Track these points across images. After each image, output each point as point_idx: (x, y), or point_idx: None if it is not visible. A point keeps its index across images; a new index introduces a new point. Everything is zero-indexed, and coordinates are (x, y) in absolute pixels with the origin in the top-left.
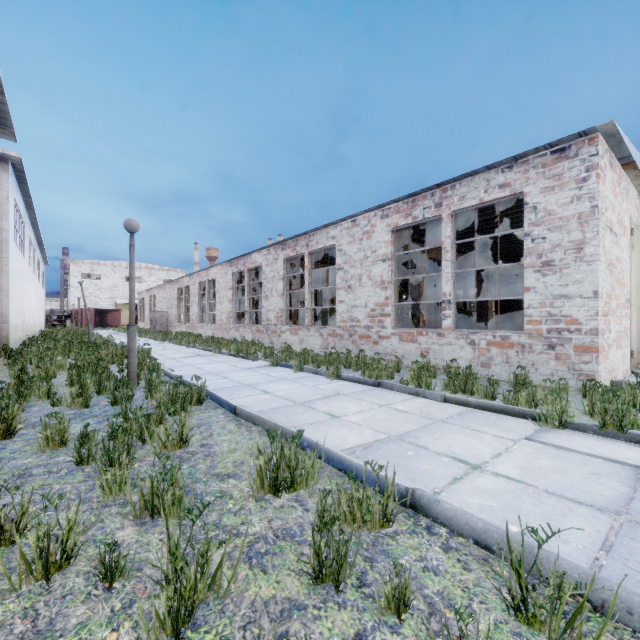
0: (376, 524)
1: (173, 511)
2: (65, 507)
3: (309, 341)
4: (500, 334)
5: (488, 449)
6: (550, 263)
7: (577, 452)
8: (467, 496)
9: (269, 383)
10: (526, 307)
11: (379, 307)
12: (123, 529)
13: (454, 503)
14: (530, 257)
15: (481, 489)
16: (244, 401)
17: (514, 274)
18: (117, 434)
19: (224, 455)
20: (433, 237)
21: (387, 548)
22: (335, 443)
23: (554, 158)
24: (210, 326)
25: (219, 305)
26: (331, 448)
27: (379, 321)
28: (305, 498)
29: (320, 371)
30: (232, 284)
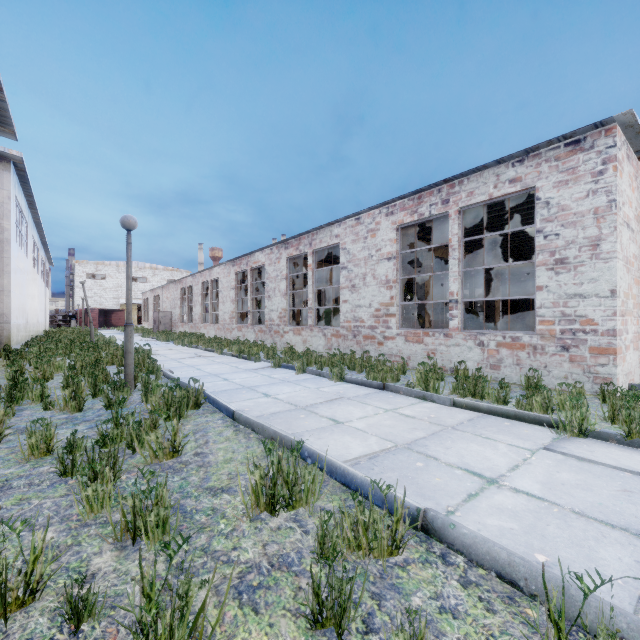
0: (384, 551)
1: (157, 533)
2: (41, 526)
3: (312, 342)
4: (510, 335)
5: (504, 460)
6: (564, 261)
7: (602, 465)
8: (485, 516)
9: (270, 385)
10: (538, 307)
11: (384, 307)
12: (101, 554)
13: (471, 525)
14: (542, 254)
15: (500, 508)
16: (243, 405)
17: (522, 273)
18: (107, 441)
19: (219, 466)
20: (439, 235)
21: (397, 581)
22: (338, 453)
23: (568, 151)
24: (213, 326)
25: (222, 305)
26: (334, 459)
27: (384, 321)
28: (305, 517)
29: (323, 373)
30: (235, 284)
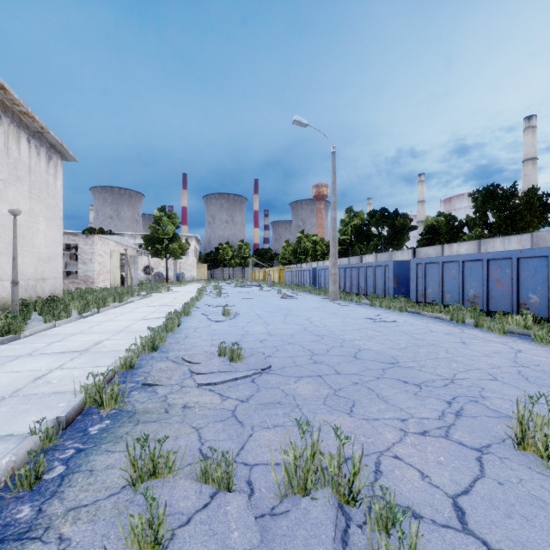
0: None
1: None
2: None
3: None
4: (72, 280)
5: None
6: (85, 262)
7: None
8: None
9: None
10: (79, 273)
11: None
12: None
13: None
14: (80, 260)
15: None
16: None
17: None
18: None
19: None
20: None
21: None
22: None
23: (86, 237)
24: None
25: None
26: None
27: None
28: None
29: None
30: None
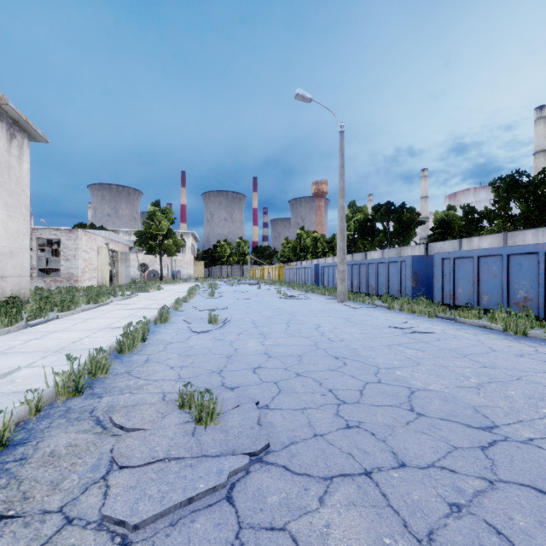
0: None
1: None
2: None
3: None
4: (54, 278)
5: None
6: (68, 259)
7: None
8: None
9: None
10: (62, 270)
11: None
12: None
13: None
14: (63, 257)
15: None
16: None
17: None
18: None
19: None
20: None
21: None
22: None
23: (69, 232)
24: None
25: None
26: None
27: None
28: None
29: None
30: None
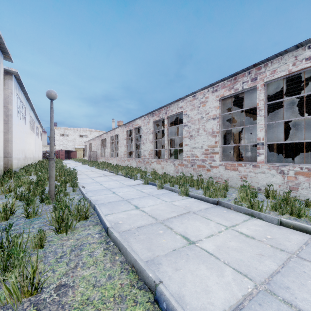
0: None
1: None
2: None
3: (167, 168)
4: (307, 167)
5: None
6: None
7: None
8: None
9: (140, 198)
10: None
11: (211, 148)
12: None
13: None
14: None
15: None
16: (119, 217)
17: (288, 128)
18: None
19: None
20: (243, 105)
21: None
22: (199, 302)
23: None
24: (115, 159)
25: (120, 148)
26: None
27: (211, 157)
28: None
29: (174, 189)
30: (126, 137)
